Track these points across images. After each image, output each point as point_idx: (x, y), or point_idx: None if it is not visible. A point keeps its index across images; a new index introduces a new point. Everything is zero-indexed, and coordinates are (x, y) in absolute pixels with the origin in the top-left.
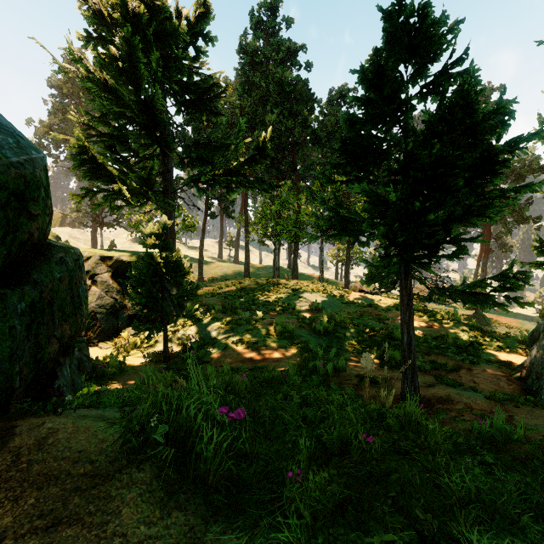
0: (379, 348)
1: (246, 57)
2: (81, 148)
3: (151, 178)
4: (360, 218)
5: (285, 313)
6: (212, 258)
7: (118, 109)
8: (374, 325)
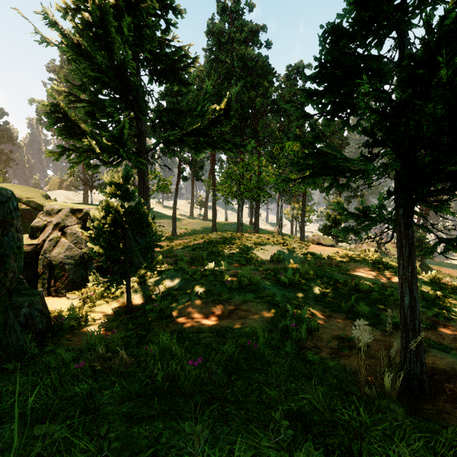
0: (347, 302)
1: (213, 38)
2: (54, 106)
3: (123, 137)
4: (342, 155)
5: (248, 264)
6: (185, 216)
7: (93, 73)
8: (338, 277)
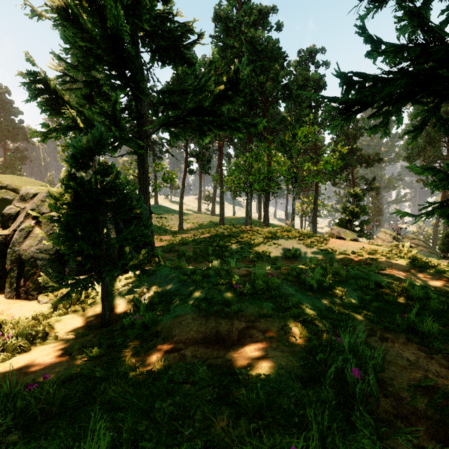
0: (402, 315)
1: (221, 24)
2: (34, 75)
3: (117, 114)
4: None
5: (259, 260)
6: (193, 211)
7: (83, 43)
8: (378, 279)
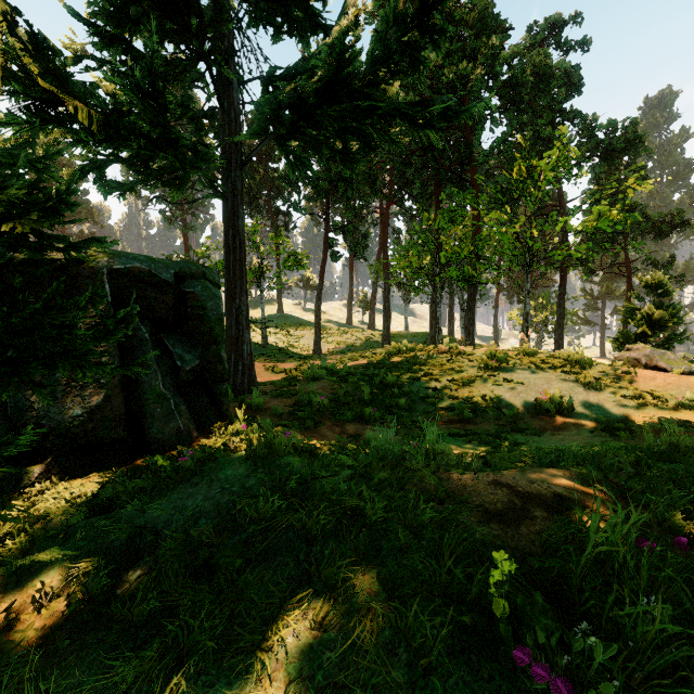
0: None
1: None
2: None
3: (159, 89)
4: None
5: (478, 417)
6: (338, 324)
7: None
8: None
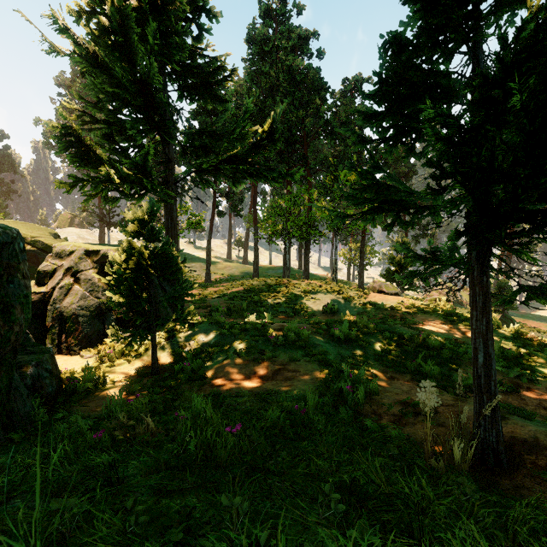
0: (413, 361)
1: (255, 46)
2: (66, 128)
3: (147, 164)
4: (406, 188)
5: (296, 316)
6: (221, 259)
7: (111, 88)
8: (403, 332)
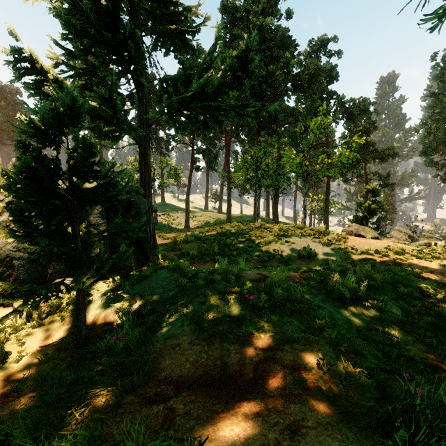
0: None
1: (228, 15)
2: (19, 52)
3: (113, 98)
4: None
5: (271, 260)
6: (199, 209)
7: (78, 21)
8: (422, 285)
